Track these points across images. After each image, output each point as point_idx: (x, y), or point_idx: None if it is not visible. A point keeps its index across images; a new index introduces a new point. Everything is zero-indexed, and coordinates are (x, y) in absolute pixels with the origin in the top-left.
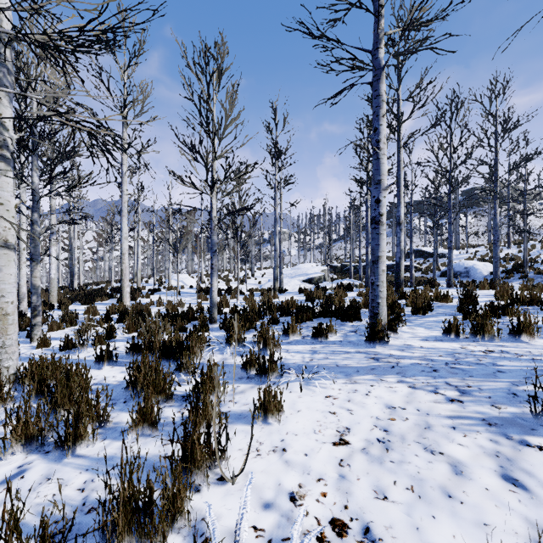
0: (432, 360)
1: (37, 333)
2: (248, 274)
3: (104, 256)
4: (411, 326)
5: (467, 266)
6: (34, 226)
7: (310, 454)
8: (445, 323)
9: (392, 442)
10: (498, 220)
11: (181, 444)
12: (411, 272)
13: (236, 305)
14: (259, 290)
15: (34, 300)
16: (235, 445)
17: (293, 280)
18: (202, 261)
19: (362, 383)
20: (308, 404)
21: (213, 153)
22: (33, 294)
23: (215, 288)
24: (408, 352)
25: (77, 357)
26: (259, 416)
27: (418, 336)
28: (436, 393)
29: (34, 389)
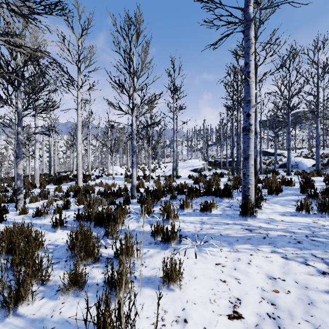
0: (293, 232)
1: (20, 205)
2: (156, 166)
3: (70, 155)
4: (270, 203)
5: (297, 161)
6: (18, 135)
7: (209, 328)
8: (294, 201)
9: (282, 319)
10: (319, 131)
11: (94, 323)
12: (261, 165)
13: (148, 186)
14: (163, 176)
15: (18, 183)
16: (143, 312)
17: (185, 170)
18: (128, 158)
19: (243, 251)
20: (202, 271)
21: (133, 87)
22: (18, 180)
23: (134, 175)
24: (273, 225)
25: (42, 222)
26: (163, 283)
27: (277, 211)
28: (307, 264)
29: (4, 249)
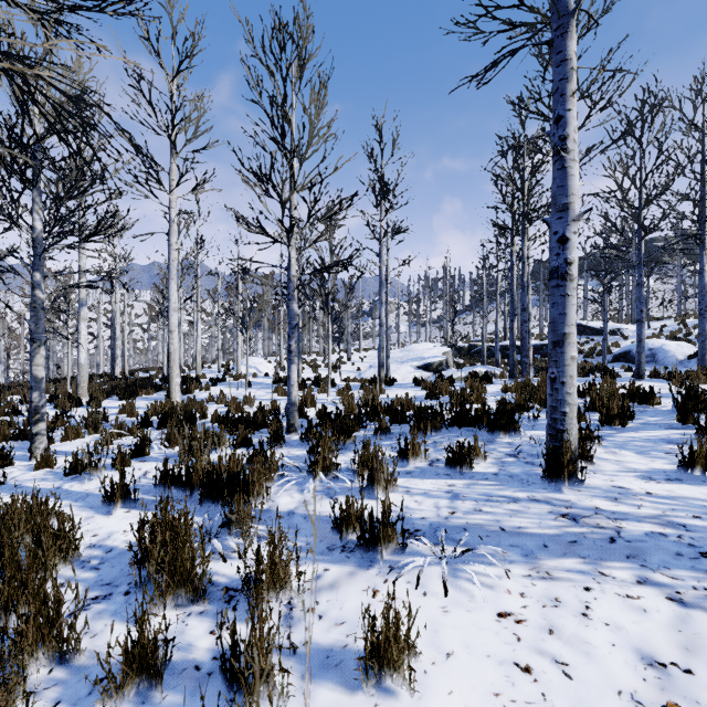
0: (684, 526)
1: (40, 446)
2: (342, 358)
3: (158, 334)
4: (610, 447)
5: (653, 347)
6: (35, 291)
7: None
8: (668, 444)
9: None
10: (706, 280)
11: None
12: None
13: (326, 402)
14: (357, 380)
15: (35, 399)
16: None
17: (404, 366)
18: (281, 341)
19: (564, 579)
20: (465, 634)
21: (291, 182)
22: (34, 390)
23: (294, 380)
24: (628, 505)
25: (84, 488)
26: (367, 674)
27: (631, 469)
28: None
29: None
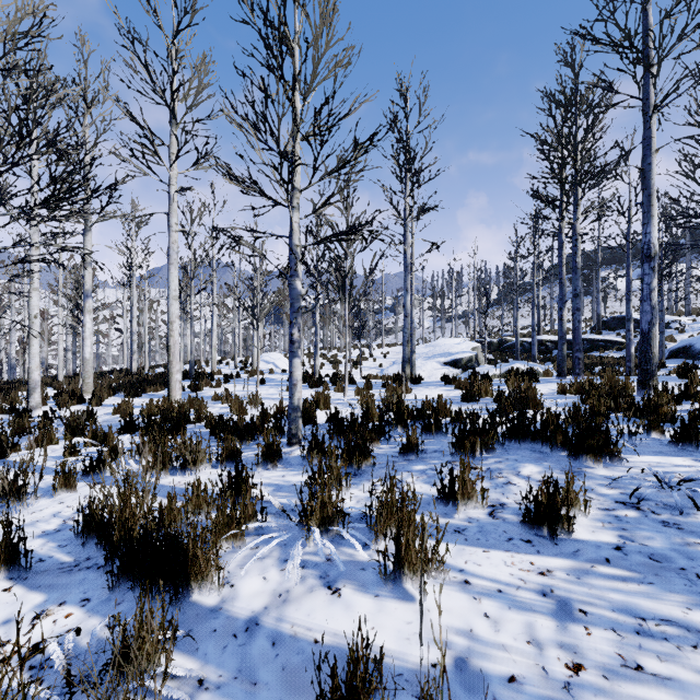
0: None
1: None
2: (364, 353)
3: None
4: None
5: None
6: None
7: None
8: None
9: None
10: None
11: None
12: (629, 351)
13: (342, 403)
14: (379, 377)
15: None
16: None
17: (430, 362)
18: None
19: None
20: None
21: (294, 126)
22: None
23: (297, 379)
24: None
25: None
26: None
27: None
28: None
29: None
